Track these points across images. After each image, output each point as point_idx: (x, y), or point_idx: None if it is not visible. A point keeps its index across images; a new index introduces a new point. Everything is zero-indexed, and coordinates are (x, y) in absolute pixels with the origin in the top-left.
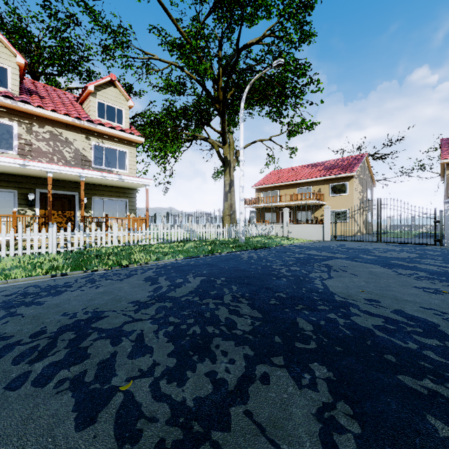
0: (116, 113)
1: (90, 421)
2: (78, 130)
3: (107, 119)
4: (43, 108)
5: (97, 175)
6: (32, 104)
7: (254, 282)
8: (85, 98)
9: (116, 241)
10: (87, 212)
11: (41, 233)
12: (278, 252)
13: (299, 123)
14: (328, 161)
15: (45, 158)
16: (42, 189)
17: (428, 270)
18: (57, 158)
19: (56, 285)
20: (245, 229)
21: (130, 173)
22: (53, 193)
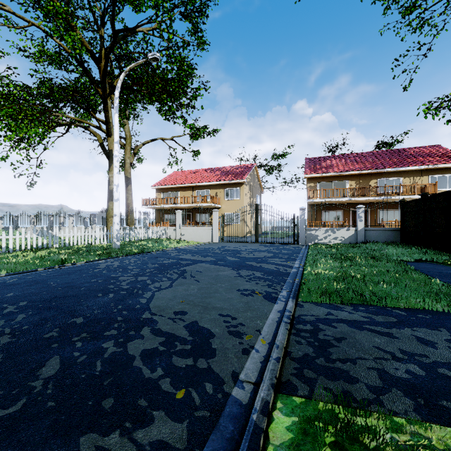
0: None
1: None
2: None
3: None
4: None
5: None
6: None
7: (64, 304)
8: None
9: None
10: None
11: None
12: (150, 258)
13: (202, 128)
14: (225, 167)
15: None
16: None
17: (266, 270)
18: None
19: None
20: (130, 232)
21: None
22: None
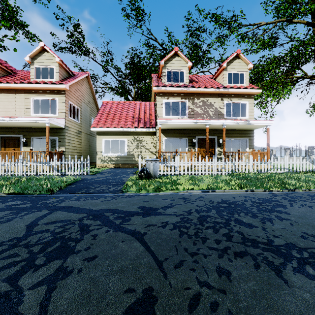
0: (239, 77)
1: None
2: (216, 95)
3: (233, 83)
4: (200, 87)
5: (233, 122)
6: (195, 87)
7: None
8: (218, 74)
9: (251, 169)
10: (221, 148)
11: (208, 162)
12: None
13: None
14: None
15: (200, 117)
16: (198, 136)
17: None
18: (206, 116)
19: (265, 199)
20: None
21: (249, 118)
22: (203, 138)
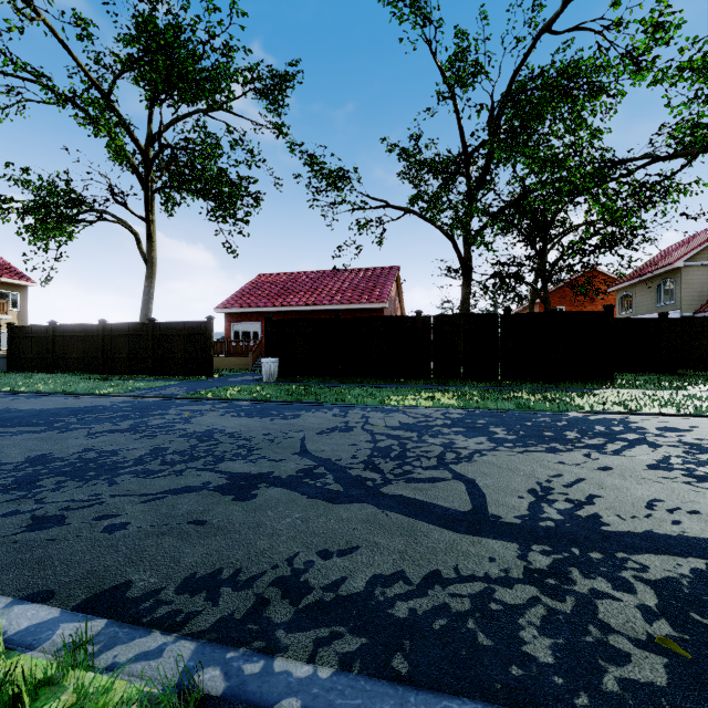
0: None
1: (204, 415)
2: None
3: None
4: None
5: None
6: None
7: (4, 418)
8: None
9: None
10: None
11: None
12: None
13: None
14: None
15: None
16: None
17: (3, 396)
18: None
19: None
20: None
21: None
22: None
